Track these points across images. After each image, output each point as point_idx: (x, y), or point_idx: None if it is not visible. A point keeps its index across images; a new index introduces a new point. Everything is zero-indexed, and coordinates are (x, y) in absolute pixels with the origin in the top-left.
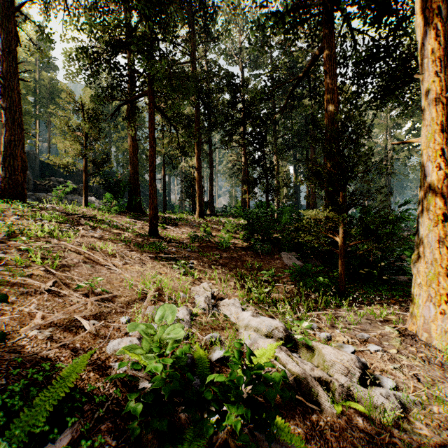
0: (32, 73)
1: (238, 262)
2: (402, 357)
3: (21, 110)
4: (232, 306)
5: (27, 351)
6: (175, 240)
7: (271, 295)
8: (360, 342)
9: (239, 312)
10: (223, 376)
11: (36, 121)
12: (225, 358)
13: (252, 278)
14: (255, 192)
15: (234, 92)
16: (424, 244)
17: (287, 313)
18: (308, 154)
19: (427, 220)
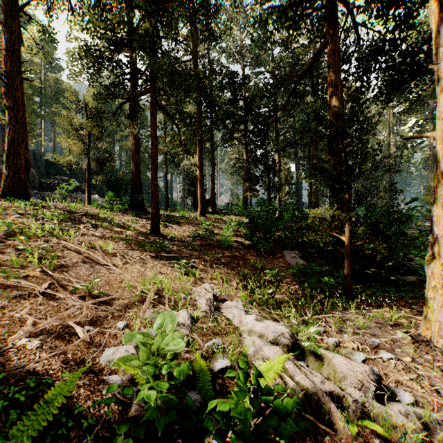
0: (38, 74)
1: (240, 261)
2: (418, 366)
3: (24, 109)
4: (235, 308)
5: (13, 363)
6: (176, 238)
7: (275, 296)
8: (370, 349)
9: (242, 315)
10: (227, 404)
11: (41, 121)
12: (228, 369)
13: (255, 277)
14: (257, 190)
15: (236, 89)
16: (439, 245)
17: (292, 316)
18: (310, 151)
19: (442, 219)
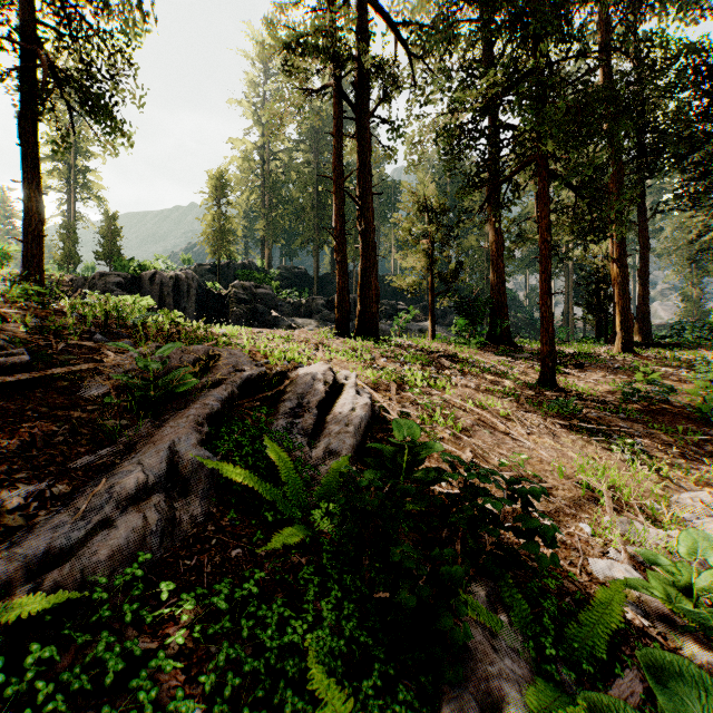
0: None
1: None
2: None
3: (373, 231)
4: None
5: (504, 541)
6: (588, 395)
7: None
8: None
9: None
10: None
11: None
12: None
13: None
14: None
15: None
16: None
17: None
18: None
19: None
